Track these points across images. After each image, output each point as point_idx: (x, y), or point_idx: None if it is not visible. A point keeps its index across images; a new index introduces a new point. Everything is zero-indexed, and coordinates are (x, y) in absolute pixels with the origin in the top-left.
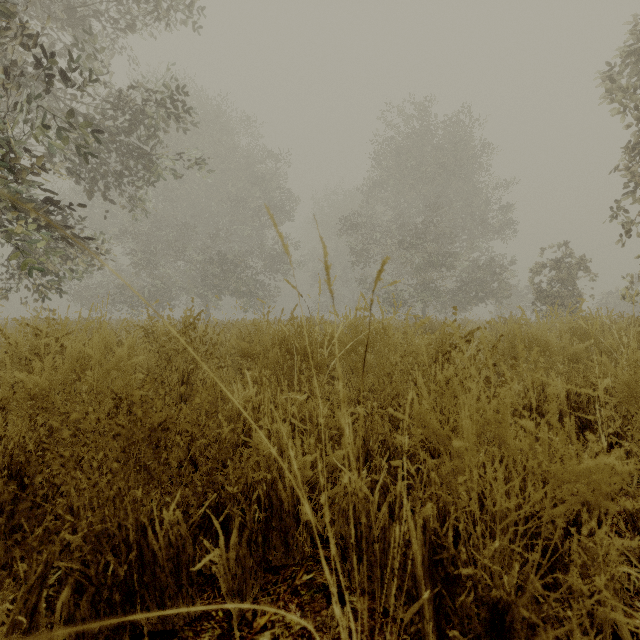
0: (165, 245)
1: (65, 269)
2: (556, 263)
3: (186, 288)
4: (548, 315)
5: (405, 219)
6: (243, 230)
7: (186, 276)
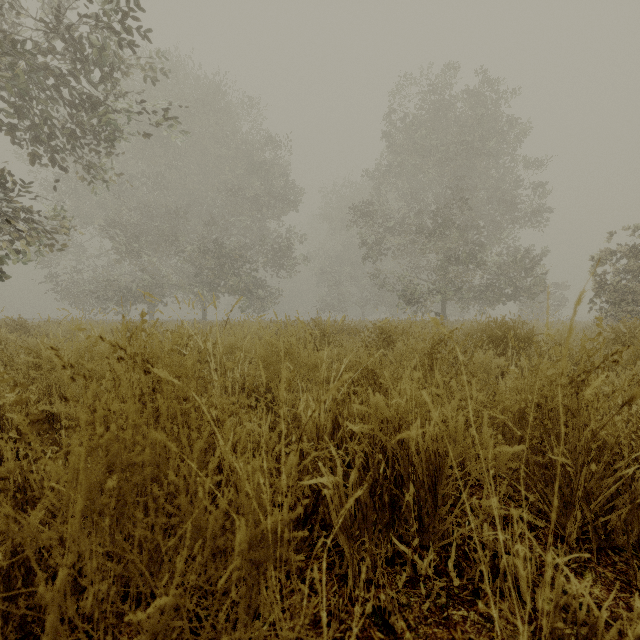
0: (157, 238)
1: (2, 256)
2: (623, 250)
3: (180, 285)
4: (611, 315)
5: (423, 207)
6: (243, 222)
7: (182, 273)
